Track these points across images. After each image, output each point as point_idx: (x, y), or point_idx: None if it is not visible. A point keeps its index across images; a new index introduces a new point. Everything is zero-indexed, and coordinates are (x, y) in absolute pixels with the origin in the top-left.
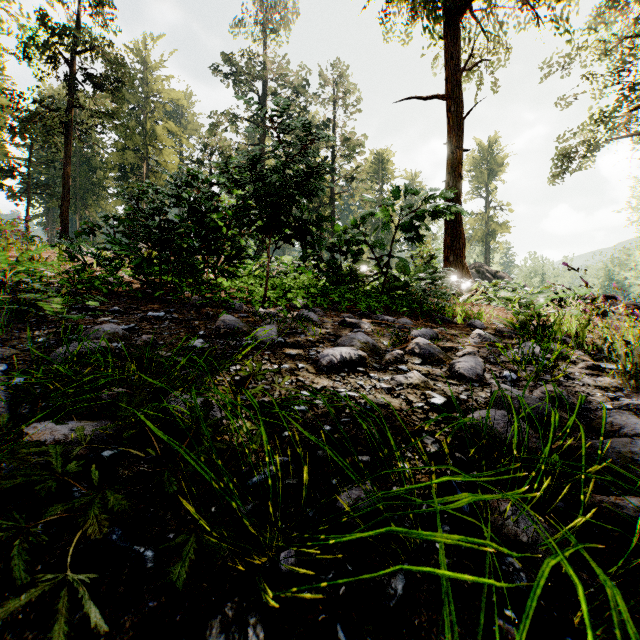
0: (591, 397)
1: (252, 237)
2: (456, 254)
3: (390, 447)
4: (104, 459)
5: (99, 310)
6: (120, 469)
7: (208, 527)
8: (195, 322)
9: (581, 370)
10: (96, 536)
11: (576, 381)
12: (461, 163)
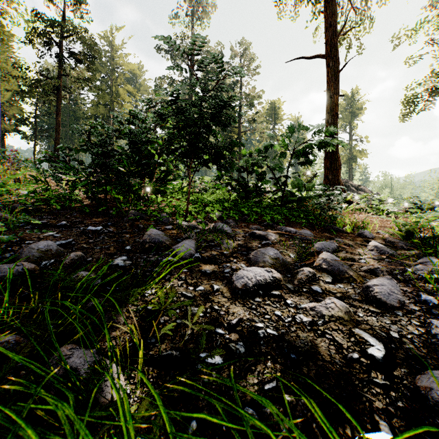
0: None
1: (182, 163)
2: (334, 173)
3: None
4: None
5: (49, 224)
6: None
7: None
8: (126, 235)
9: None
10: None
11: None
12: (337, 105)
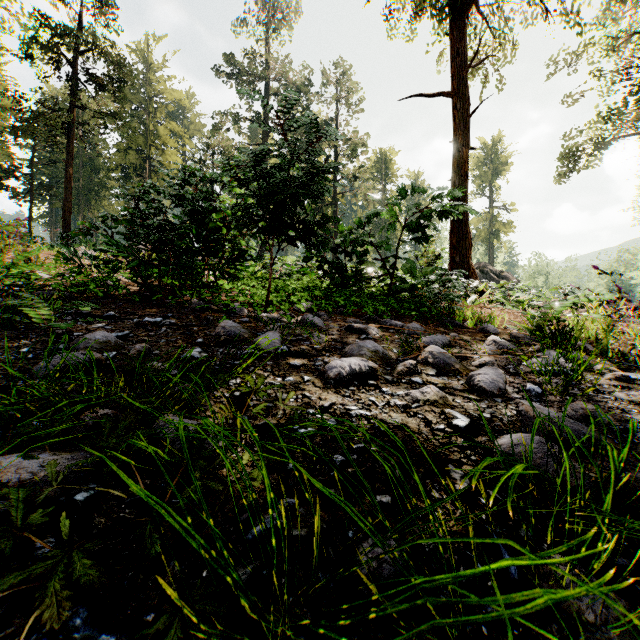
0: (627, 415)
1: (254, 237)
2: (462, 254)
3: (412, 483)
4: (77, 504)
5: (93, 315)
6: (96, 516)
7: (195, 616)
8: (194, 328)
9: (609, 382)
10: (53, 623)
11: (606, 395)
12: (467, 162)
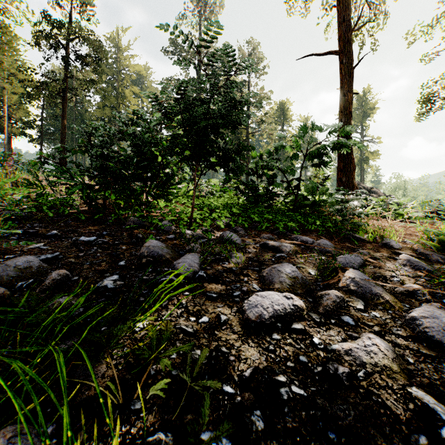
0: None
1: (188, 165)
2: (348, 176)
3: None
4: None
5: (38, 234)
6: None
7: None
8: (122, 247)
9: None
10: None
11: None
12: (351, 103)
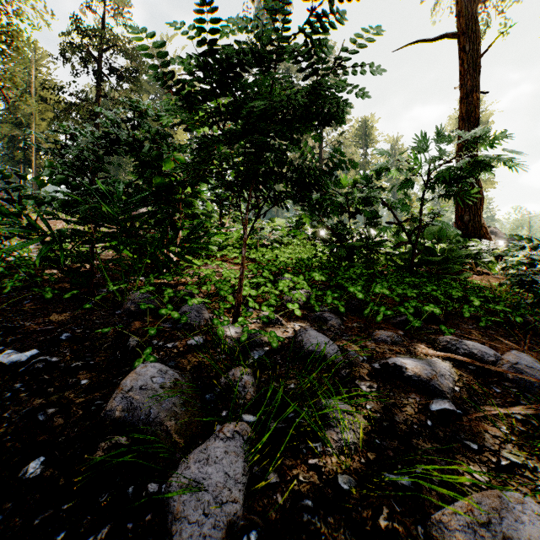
0: None
1: (244, 200)
2: (472, 211)
3: None
4: None
5: None
6: None
7: None
8: (81, 380)
9: None
10: None
11: None
12: (478, 107)
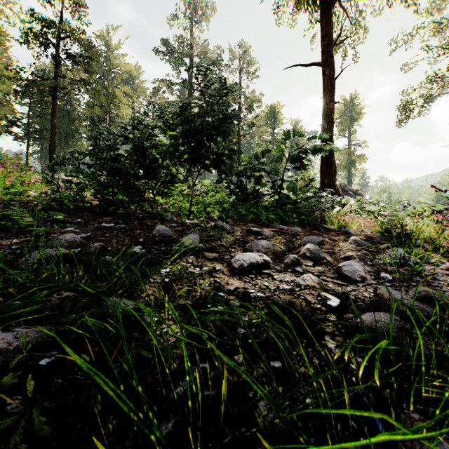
0: None
1: (182, 166)
2: (329, 178)
3: (298, 351)
4: (41, 368)
5: (66, 222)
6: (55, 377)
7: None
8: (137, 231)
9: (441, 271)
10: None
11: (441, 281)
12: (333, 112)
